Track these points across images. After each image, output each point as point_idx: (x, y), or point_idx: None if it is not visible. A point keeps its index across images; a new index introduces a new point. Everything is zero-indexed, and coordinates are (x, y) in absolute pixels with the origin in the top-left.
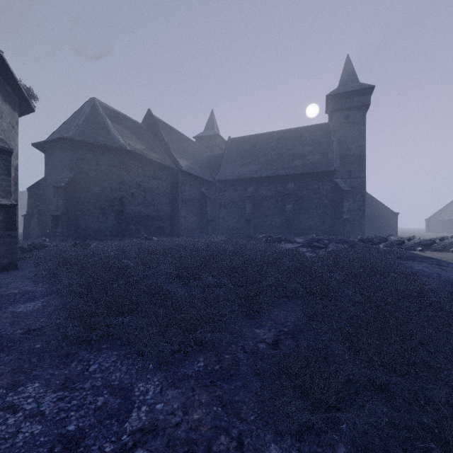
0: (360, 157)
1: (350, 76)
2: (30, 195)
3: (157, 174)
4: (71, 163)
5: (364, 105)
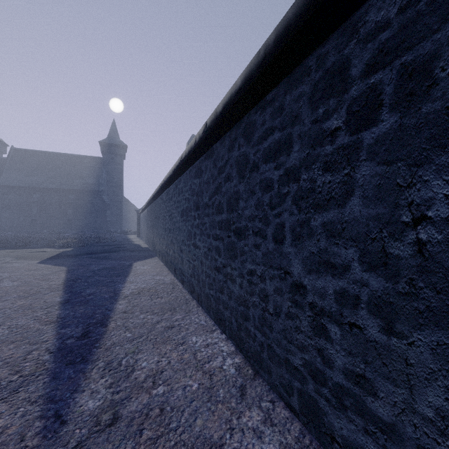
0: (120, 184)
1: (115, 133)
2: None
3: None
4: None
5: (122, 154)
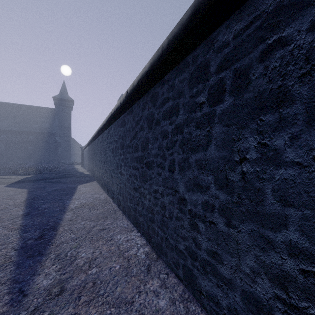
0: (69, 128)
1: (65, 91)
2: None
3: None
4: None
5: (70, 106)
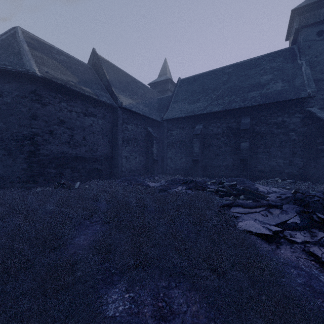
0: None
1: None
2: None
3: (90, 110)
4: None
5: None
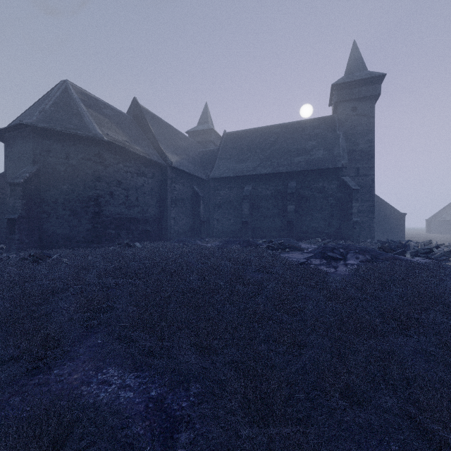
0: (369, 153)
1: (357, 63)
2: None
3: (142, 170)
4: (34, 155)
5: (374, 95)
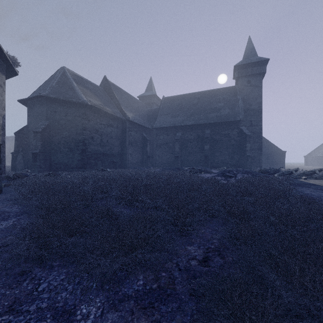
0: (258, 111)
1: (251, 51)
2: (17, 137)
3: (110, 123)
4: (47, 114)
5: (262, 72)
